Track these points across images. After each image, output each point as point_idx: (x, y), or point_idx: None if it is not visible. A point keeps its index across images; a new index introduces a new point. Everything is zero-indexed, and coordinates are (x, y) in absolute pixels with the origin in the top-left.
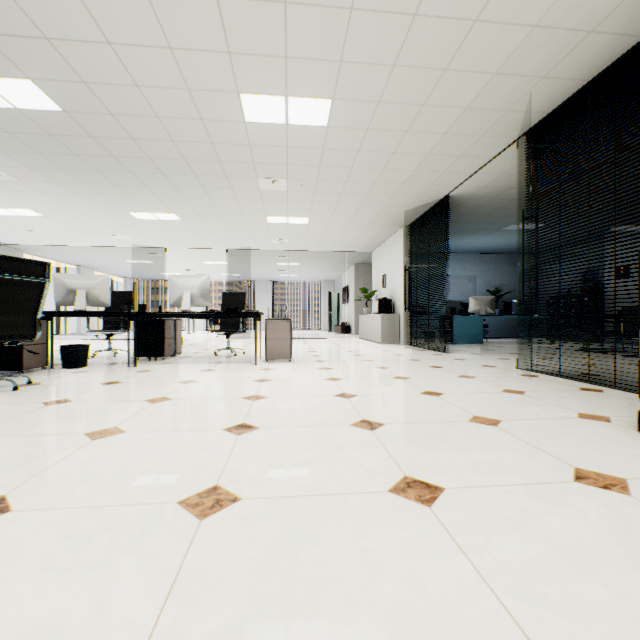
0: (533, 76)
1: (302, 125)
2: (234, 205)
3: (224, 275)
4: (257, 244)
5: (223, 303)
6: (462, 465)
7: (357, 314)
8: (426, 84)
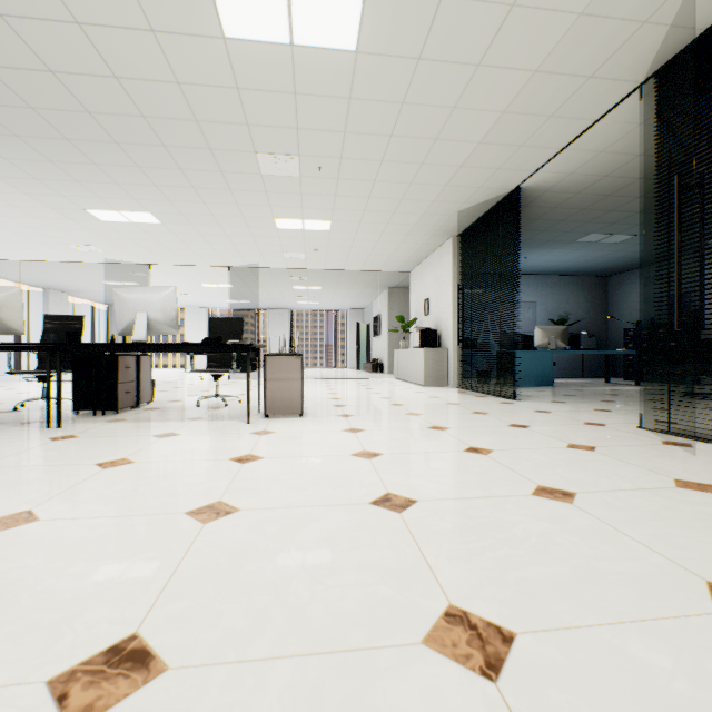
0: None
1: (316, 47)
2: (229, 200)
3: (231, 302)
4: (266, 260)
5: (212, 332)
6: None
7: (391, 349)
8: None
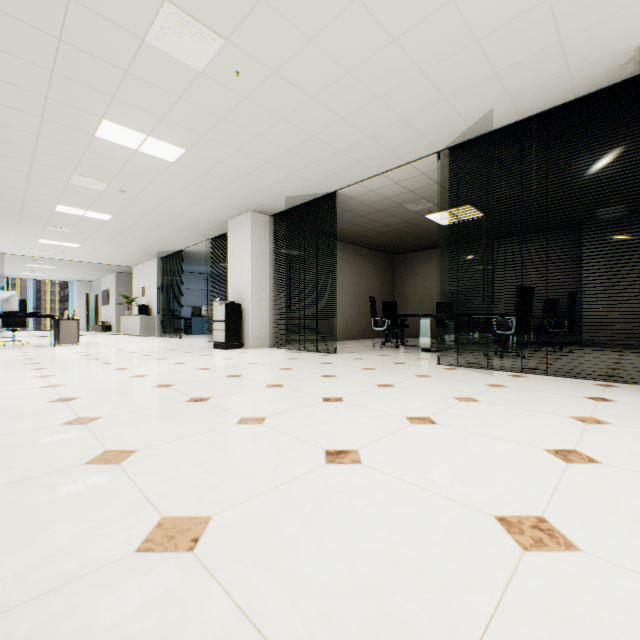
0: (204, 228)
1: (93, 217)
2: (12, 231)
3: None
4: (14, 251)
5: None
6: (160, 353)
7: (119, 315)
8: (161, 221)
